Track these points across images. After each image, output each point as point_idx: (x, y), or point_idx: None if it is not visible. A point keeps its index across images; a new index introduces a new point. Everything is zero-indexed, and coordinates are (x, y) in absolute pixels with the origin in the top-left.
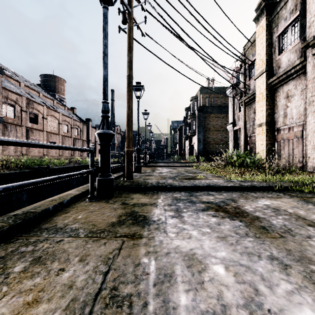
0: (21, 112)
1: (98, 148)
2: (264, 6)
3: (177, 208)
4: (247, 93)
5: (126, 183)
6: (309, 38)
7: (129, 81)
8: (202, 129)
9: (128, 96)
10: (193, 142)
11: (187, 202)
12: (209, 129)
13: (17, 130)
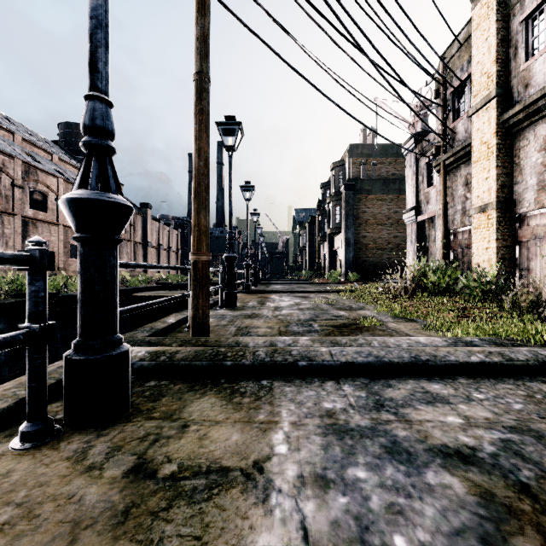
0: (12, 189)
1: (163, 256)
2: None
3: (361, 517)
4: (451, 146)
5: (183, 354)
6: None
7: (200, 88)
8: (352, 222)
9: (197, 124)
10: (335, 247)
11: (383, 451)
12: (367, 222)
13: (5, 222)
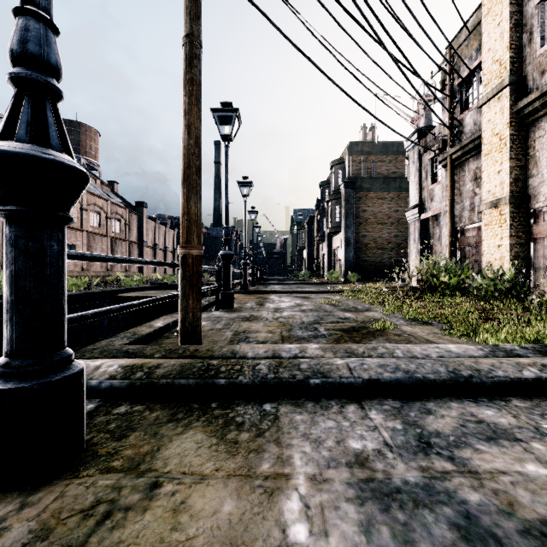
0: None
1: (159, 256)
2: None
3: None
4: (459, 139)
5: (165, 368)
6: None
7: (190, 54)
8: (352, 221)
9: (186, 95)
10: (335, 246)
11: (456, 536)
12: (367, 221)
13: None
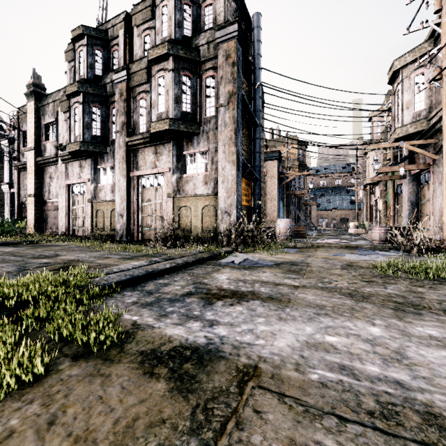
0: None
1: None
2: (32, 91)
3: None
4: (19, 161)
5: None
6: (58, 144)
7: None
8: None
9: None
10: None
11: None
12: None
13: None
